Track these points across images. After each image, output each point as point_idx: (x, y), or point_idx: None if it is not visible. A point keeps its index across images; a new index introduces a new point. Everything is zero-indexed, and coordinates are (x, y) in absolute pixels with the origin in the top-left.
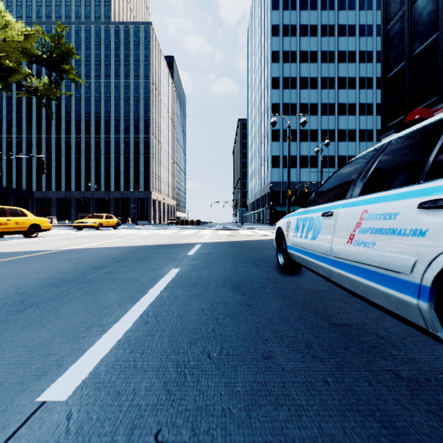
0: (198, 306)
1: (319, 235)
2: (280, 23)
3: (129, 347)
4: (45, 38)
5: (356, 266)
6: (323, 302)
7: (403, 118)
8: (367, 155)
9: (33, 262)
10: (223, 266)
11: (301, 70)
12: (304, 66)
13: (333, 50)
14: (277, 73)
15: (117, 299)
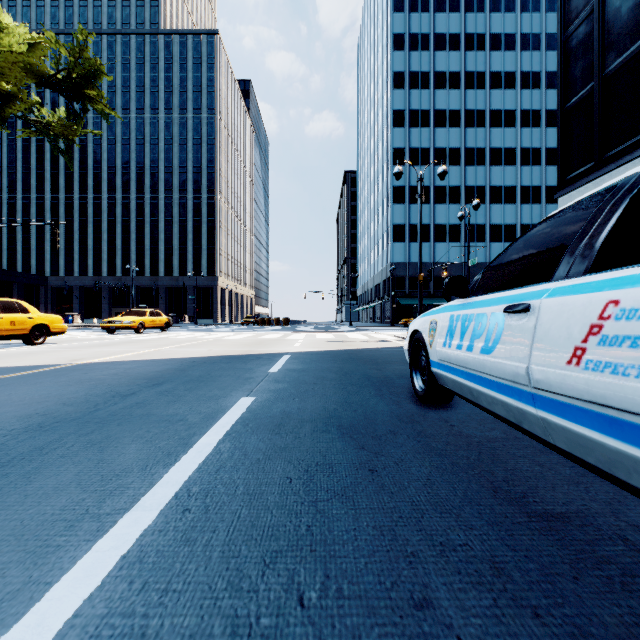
0: (282, 472)
1: (499, 347)
2: (406, 31)
3: (141, 575)
4: (60, 49)
5: (589, 410)
6: (502, 463)
7: (592, 167)
8: (591, 200)
9: (22, 386)
10: (324, 392)
11: (436, 100)
12: (441, 94)
13: (483, 70)
14: (401, 103)
15: (141, 457)
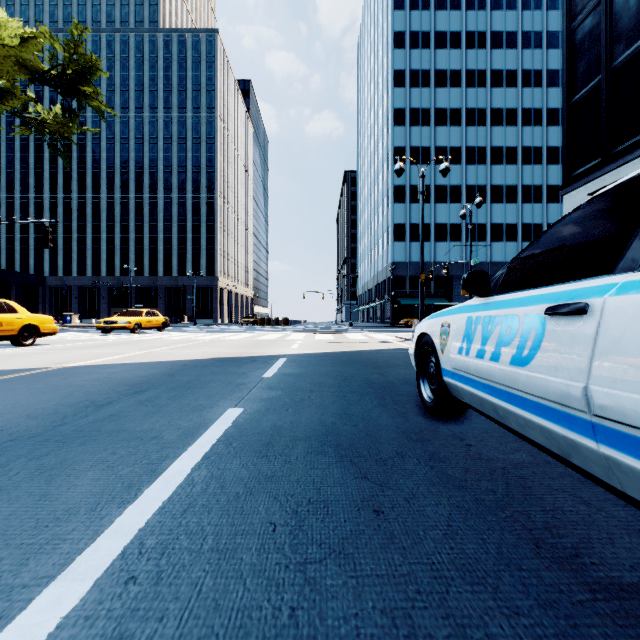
0: (264, 514)
1: (538, 358)
2: (406, 29)
3: None
4: (54, 44)
5: None
6: (538, 500)
7: (599, 163)
8: None
9: None
10: (321, 401)
11: (437, 99)
12: (442, 93)
13: (484, 68)
14: (401, 102)
15: (94, 490)
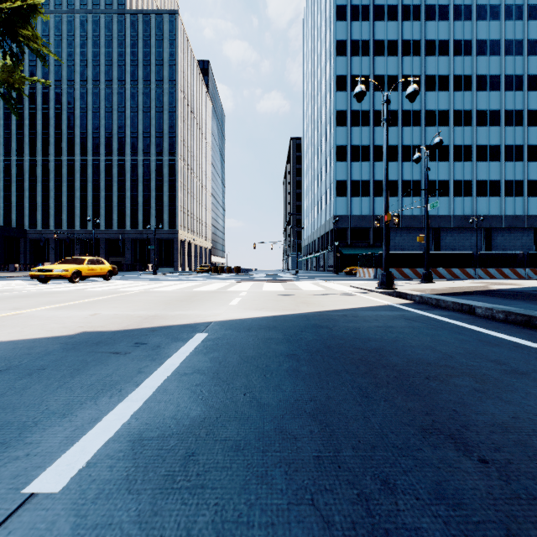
0: None
1: None
2: (348, 2)
3: None
4: None
5: None
6: None
7: None
8: None
9: None
10: None
11: (375, 66)
12: (380, 61)
13: (418, 38)
14: (343, 69)
15: None
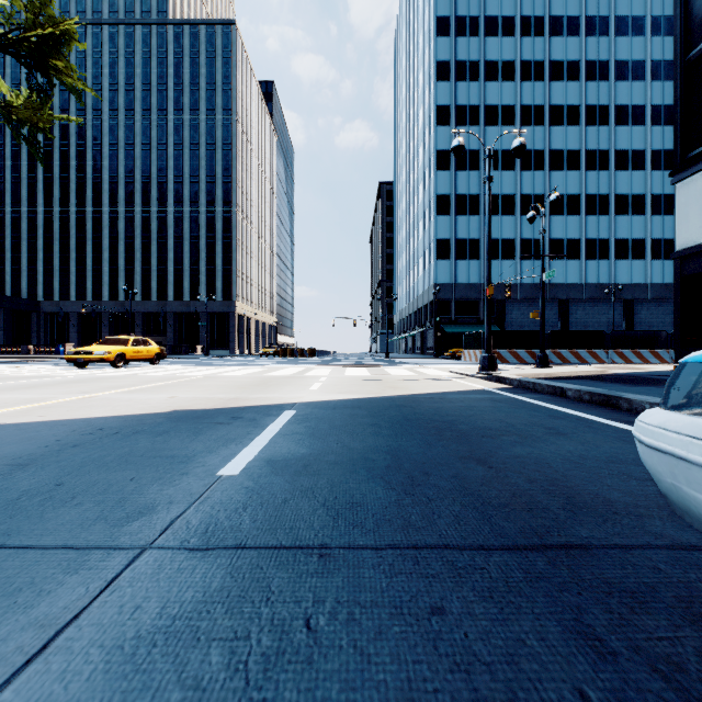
0: None
1: None
2: (452, 13)
3: None
4: None
5: None
6: None
7: None
8: None
9: None
10: (354, 680)
11: (487, 94)
12: (493, 87)
13: (541, 59)
14: (446, 98)
15: None
